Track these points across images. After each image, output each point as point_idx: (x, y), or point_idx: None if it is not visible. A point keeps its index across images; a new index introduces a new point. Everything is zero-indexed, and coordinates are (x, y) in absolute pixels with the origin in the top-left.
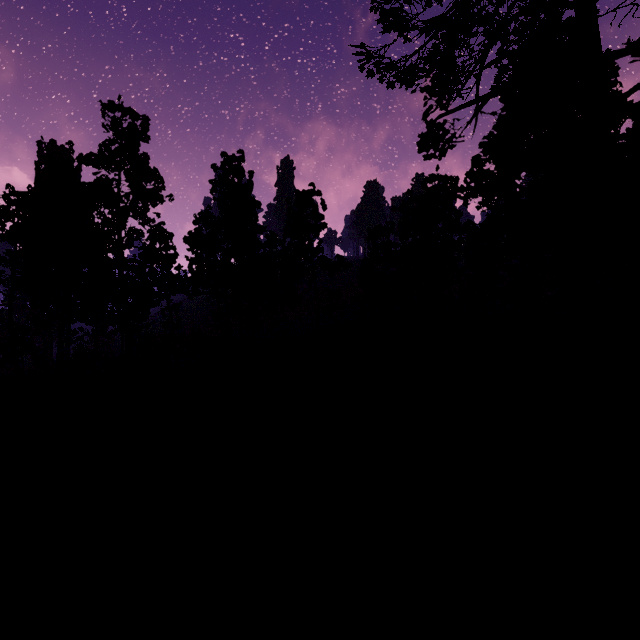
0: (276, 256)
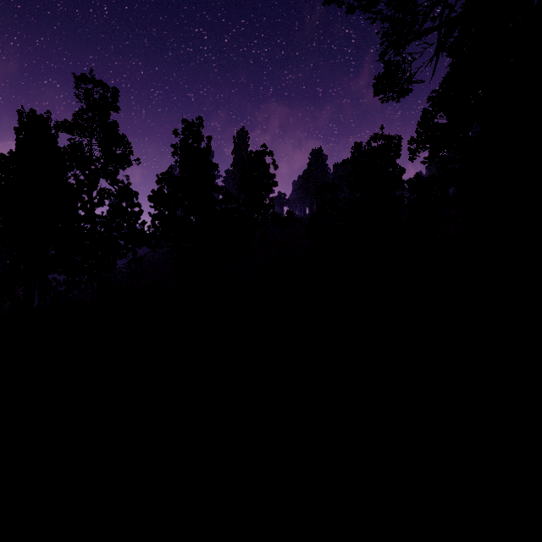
0: (231, 212)
